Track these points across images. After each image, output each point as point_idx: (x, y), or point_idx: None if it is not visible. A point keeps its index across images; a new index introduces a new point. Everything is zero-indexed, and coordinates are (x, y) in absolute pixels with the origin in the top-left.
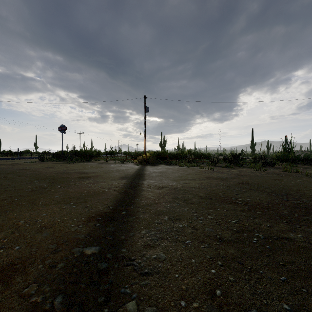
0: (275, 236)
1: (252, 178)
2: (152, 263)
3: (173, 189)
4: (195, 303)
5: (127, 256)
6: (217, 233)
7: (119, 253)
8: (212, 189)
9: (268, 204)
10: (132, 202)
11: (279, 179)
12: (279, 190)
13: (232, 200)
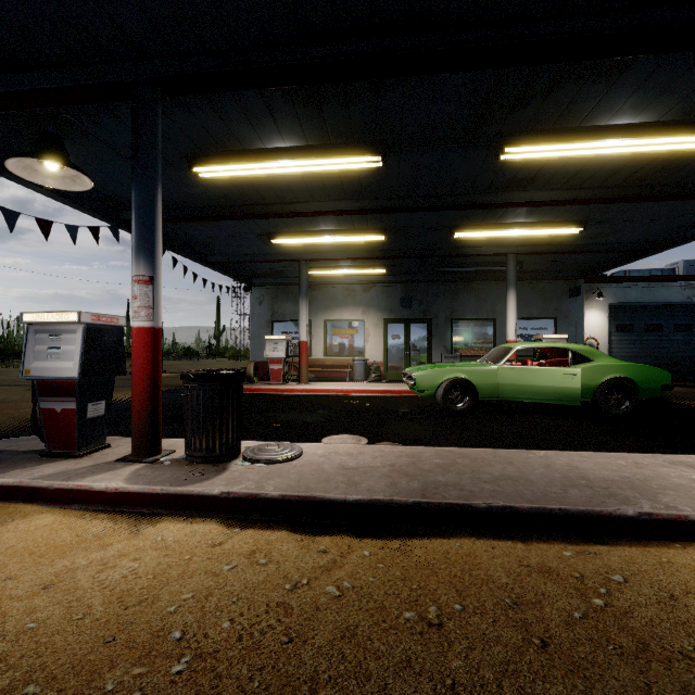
0: None
1: None
2: None
3: None
4: None
5: None
6: None
7: None
8: None
9: None
10: None
11: None
12: None
13: None
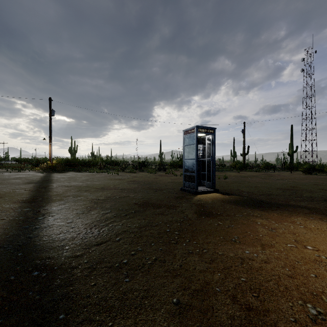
0: (124, 196)
1: (141, 178)
2: (63, 207)
3: (79, 186)
4: (80, 209)
5: (49, 208)
6: (98, 198)
7: (44, 208)
8: (108, 185)
9: (134, 188)
10: (45, 194)
11: (157, 178)
12: (148, 183)
13: (116, 188)
